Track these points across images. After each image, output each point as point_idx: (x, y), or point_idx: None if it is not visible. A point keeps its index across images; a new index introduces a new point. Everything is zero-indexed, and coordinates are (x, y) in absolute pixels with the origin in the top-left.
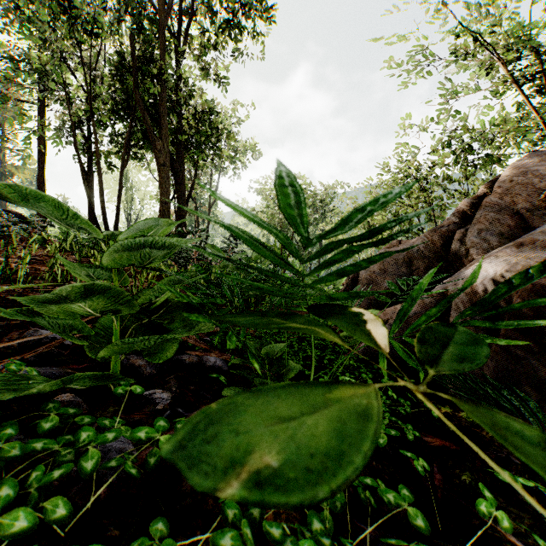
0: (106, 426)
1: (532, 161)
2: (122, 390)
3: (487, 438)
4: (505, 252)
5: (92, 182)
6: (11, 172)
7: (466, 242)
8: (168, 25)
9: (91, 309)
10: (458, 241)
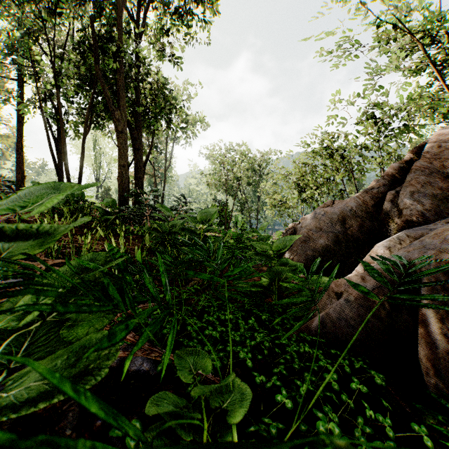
0: None
1: None
2: None
3: None
4: None
5: (61, 147)
6: None
7: (397, 203)
8: (127, 10)
9: None
10: (390, 202)
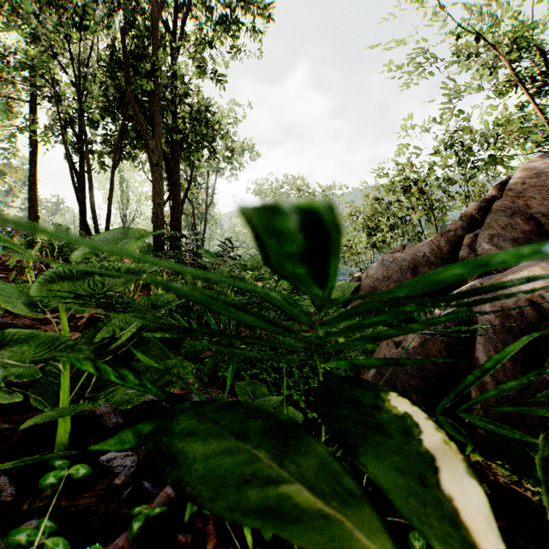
0: (20, 544)
1: (545, 162)
2: (54, 477)
3: (534, 503)
4: (537, 266)
5: (84, 182)
6: (3, 172)
7: (475, 248)
8: (162, 20)
9: (15, 360)
10: (467, 246)
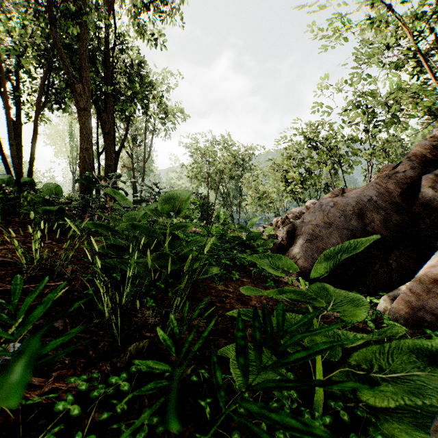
0: None
1: None
2: None
3: None
4: None
5: (20, 131)
6: None
7: None
8: None
9: None
10: (429, 188)
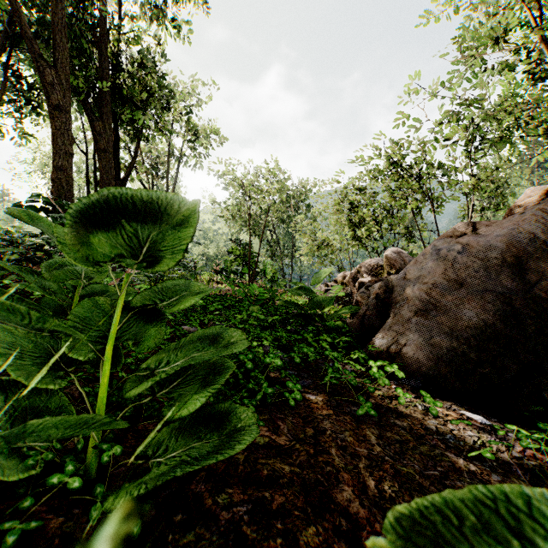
0: None
1: None
2: None
3: None
4: None
5: None
6: None
7: None
8: None
9: None
10: None
